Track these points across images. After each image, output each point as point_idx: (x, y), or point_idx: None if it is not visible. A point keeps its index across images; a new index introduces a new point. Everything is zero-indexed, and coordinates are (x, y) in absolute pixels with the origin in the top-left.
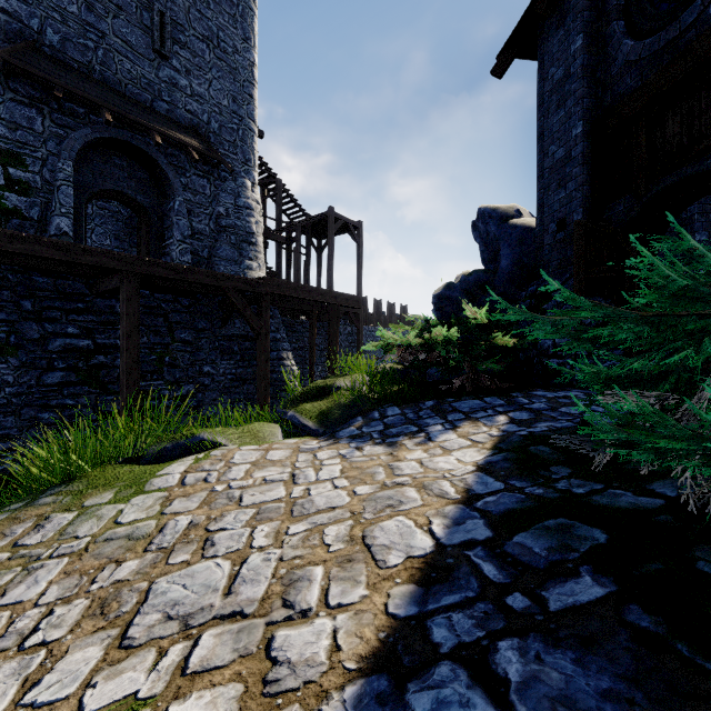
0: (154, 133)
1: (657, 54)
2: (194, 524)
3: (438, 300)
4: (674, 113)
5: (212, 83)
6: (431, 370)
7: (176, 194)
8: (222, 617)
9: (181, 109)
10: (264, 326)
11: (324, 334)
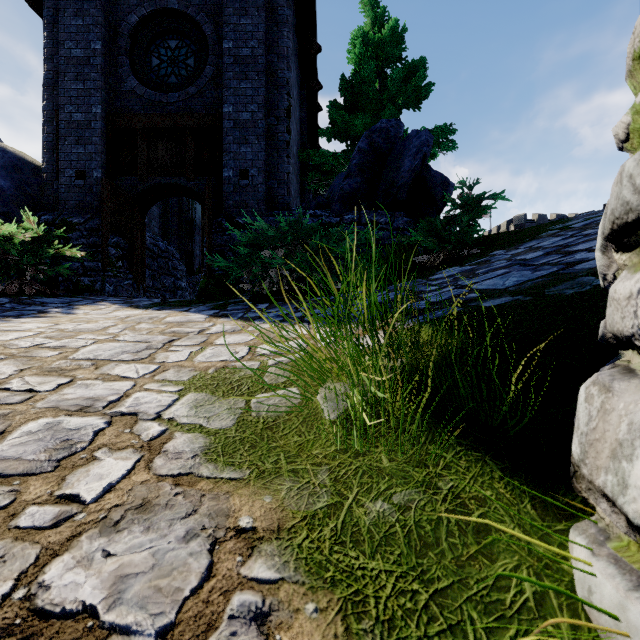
0: None
1: (154, 103)
2: None
3: None
4: (163, 144)
5: None
6: None
7: None
8: (168, 342)
9: None
10: None
11: None
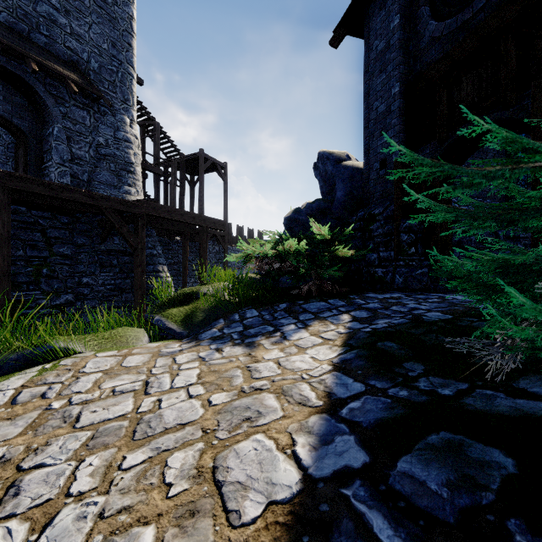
0: (31, 61)
1: (455, 32)
2: (5, 461)
3: (288, 222)
4: (468, 78)
5: (92, 27)
6: (283, 278)
7: (54, 121)
8: None
9: (60, 44)
10: (141, 242)
11: (196, 252)
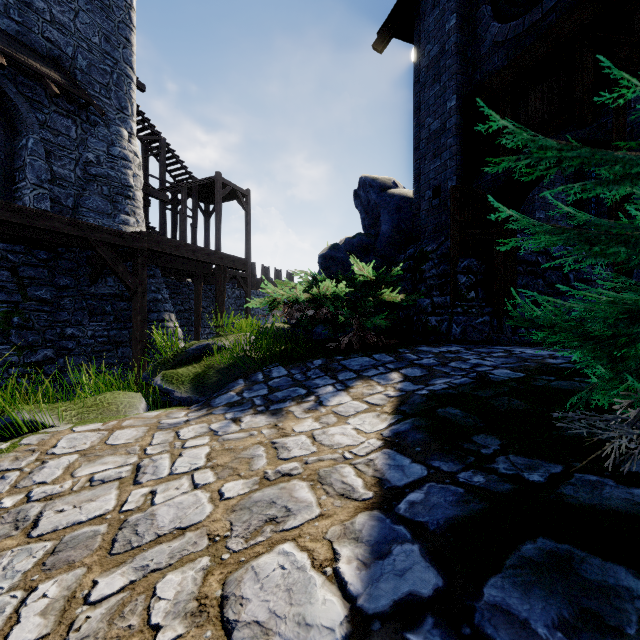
0: None
1: (521, 36)
2: None
3: (324, 260)
4: (536, 91)
5: (79, 15)
6: (318, 329)
7: (29, 131)
8: None
9: (37, 34)
10: (141, 284)
11: (212, 297)
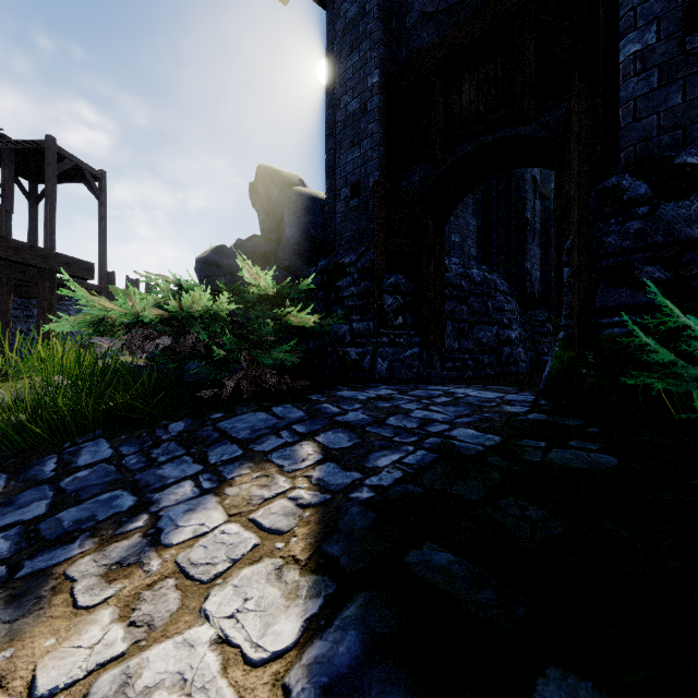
0: None
1: (454, 9)
2: None
3: (203, 266)
4: (471, 78)
5: None
6: (192, 365)
7: None
8: None
9: None
10: None
11: None
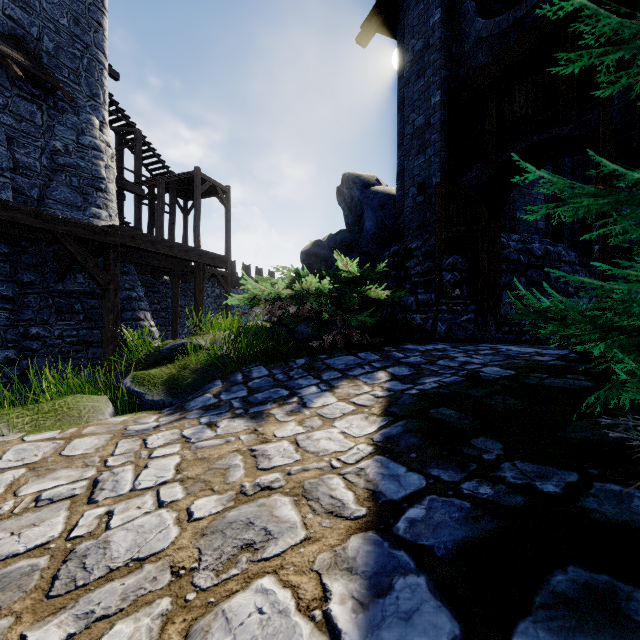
0: None
1: (505, 32)
2: None
3: (306, 257)
4: (521, 87)
5: None
6: (300, 327)
7: None
8: None
9: None
10: (113, 280)
11: (191, 296)
